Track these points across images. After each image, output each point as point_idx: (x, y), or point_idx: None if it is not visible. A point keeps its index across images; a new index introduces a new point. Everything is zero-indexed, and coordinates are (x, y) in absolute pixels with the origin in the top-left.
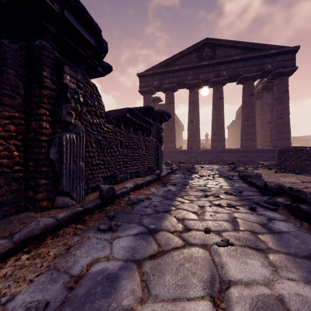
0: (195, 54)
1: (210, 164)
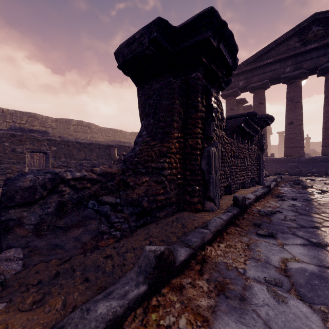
0: (296, 38)
1: (322, 176)
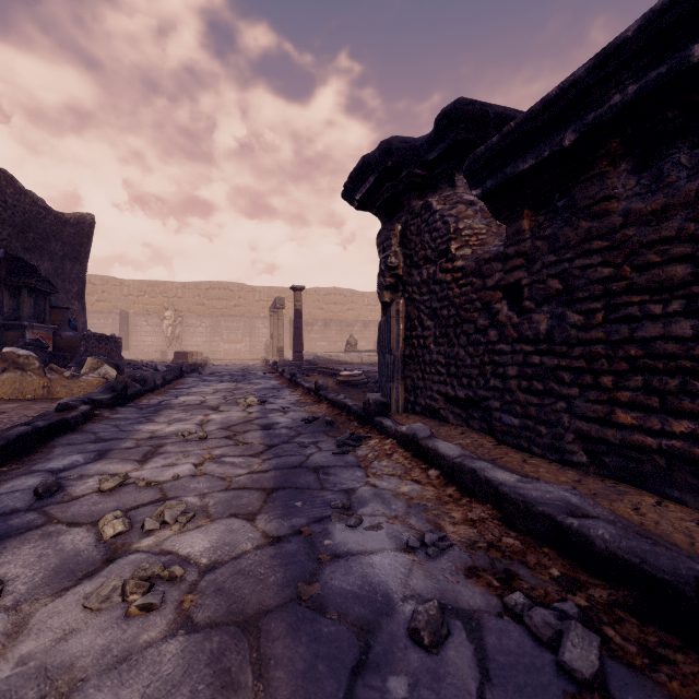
0: None
1: None
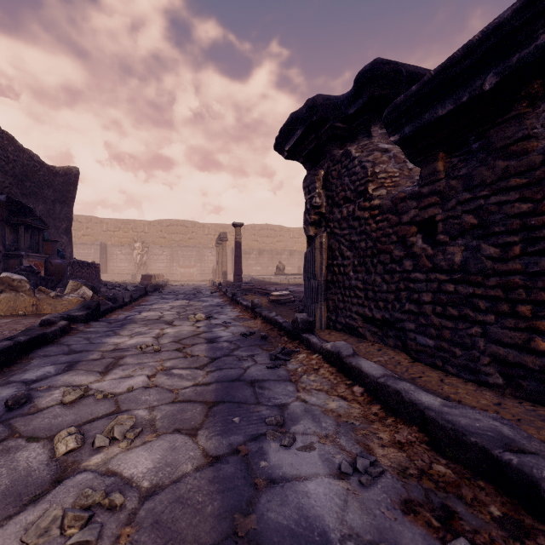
0: None
1: None
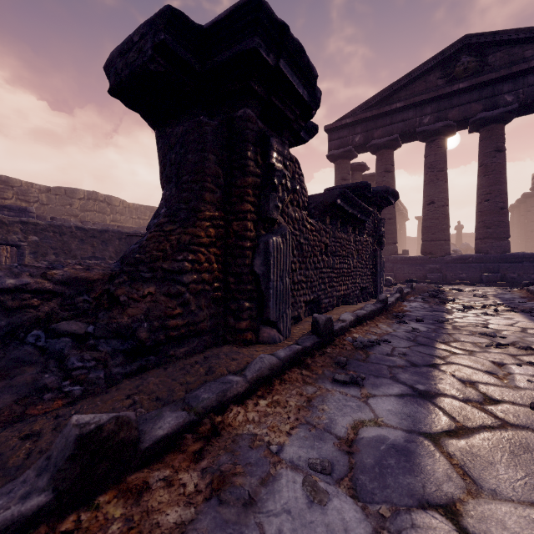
0: (439, 71)
1: (474, 285)
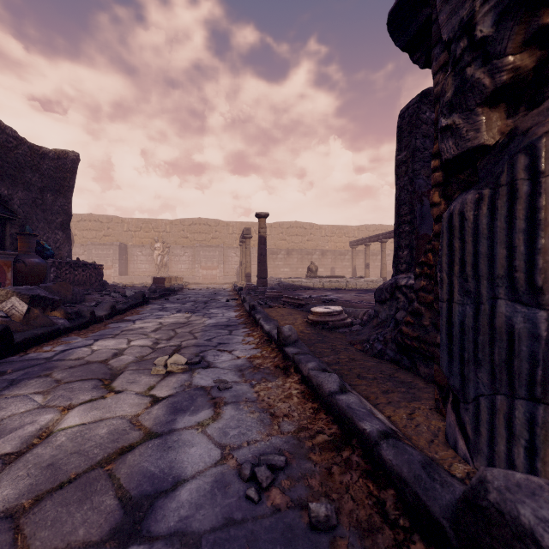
0: None
1: None
